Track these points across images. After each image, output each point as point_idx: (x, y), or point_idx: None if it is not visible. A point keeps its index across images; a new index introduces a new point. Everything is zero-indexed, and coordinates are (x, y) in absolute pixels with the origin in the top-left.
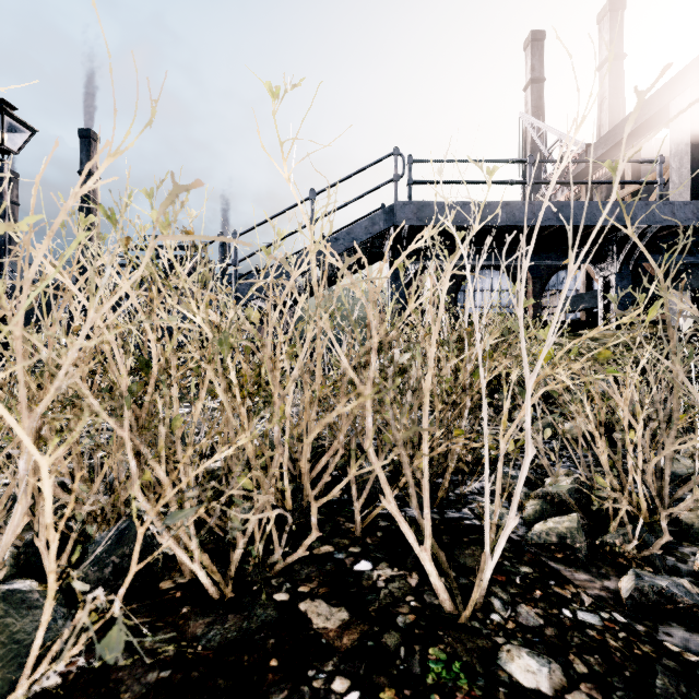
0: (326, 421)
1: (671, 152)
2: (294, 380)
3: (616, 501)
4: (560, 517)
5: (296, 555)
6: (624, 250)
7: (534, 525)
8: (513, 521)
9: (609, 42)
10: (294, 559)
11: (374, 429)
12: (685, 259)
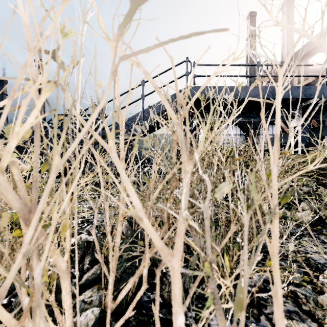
0: None
1: None
2: (25, 254)
3: None
4: None
5: None
6: (306, 112)
7: None
8: None
9: (287, 17)
10: None
11: None
12: None
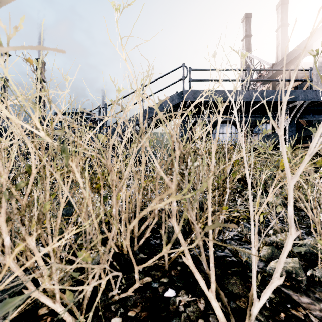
0: (142, 213)
1: (313, 67)
2: (125, 179)
3: (316, 248)
4: (287, 259)
5: (126, 294)
6: (292, 113)
7: (269, 263)
8: (278, 280)
9: (281, 18)
10: (125, 296)
11: (181, 222)
12: (321, 117)
